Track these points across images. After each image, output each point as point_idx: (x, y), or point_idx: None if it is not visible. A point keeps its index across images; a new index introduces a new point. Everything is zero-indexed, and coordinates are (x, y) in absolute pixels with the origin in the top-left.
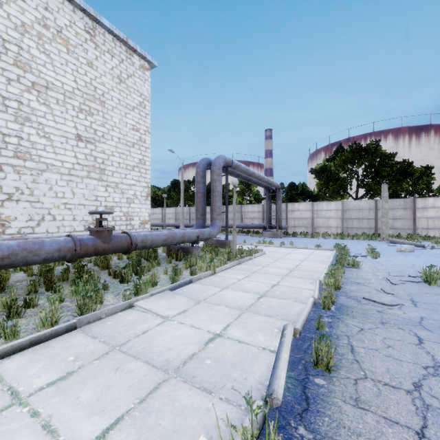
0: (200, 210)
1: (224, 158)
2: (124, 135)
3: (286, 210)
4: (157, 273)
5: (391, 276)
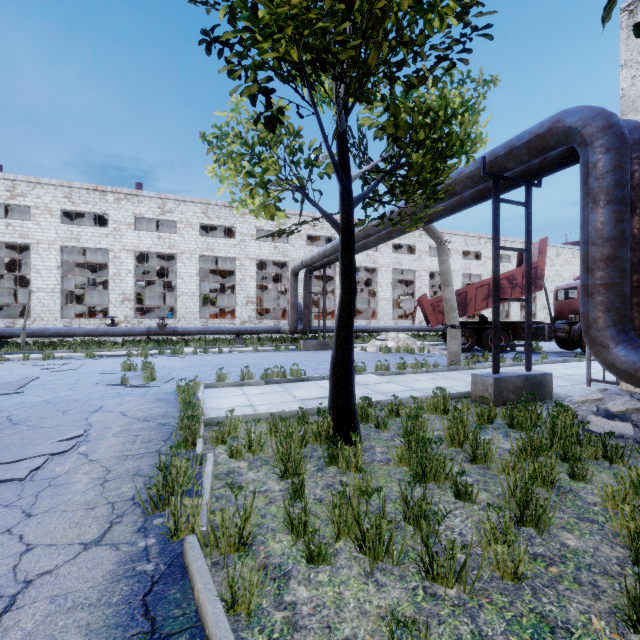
0: None
1: None
2: None
3: None
4: None
5: None
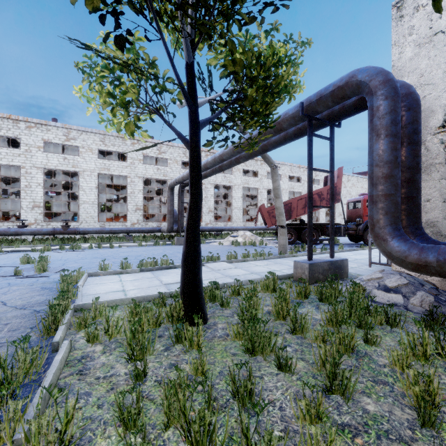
0: None
1: None
2: None
3: None
4: None
5: None
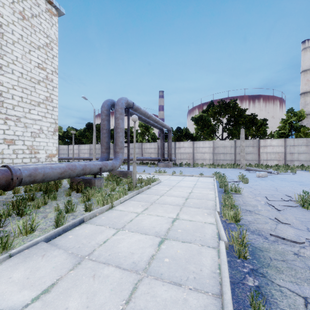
0: (104, 144)
1: (126, 100)
2: (27, 71)
3: (174, 147)
4: (35, 216)
5: (270, 201)
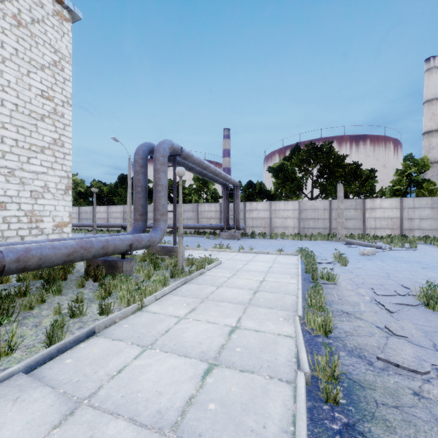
0: (139, 208)
1: (171, 143)
2: (25, 102)
3: (244, 209)
4: (17, 328)
5: (379, 295)
